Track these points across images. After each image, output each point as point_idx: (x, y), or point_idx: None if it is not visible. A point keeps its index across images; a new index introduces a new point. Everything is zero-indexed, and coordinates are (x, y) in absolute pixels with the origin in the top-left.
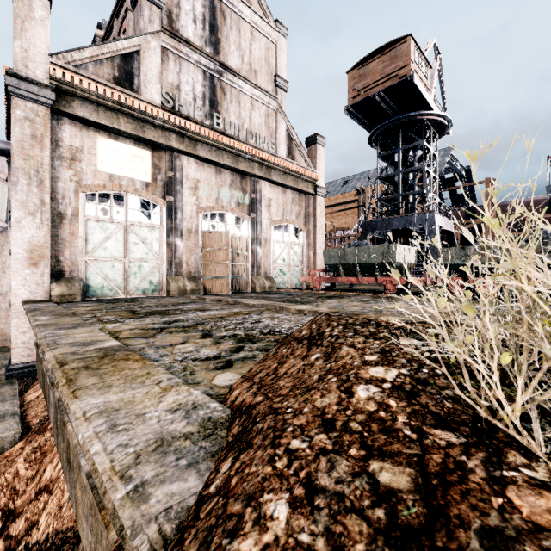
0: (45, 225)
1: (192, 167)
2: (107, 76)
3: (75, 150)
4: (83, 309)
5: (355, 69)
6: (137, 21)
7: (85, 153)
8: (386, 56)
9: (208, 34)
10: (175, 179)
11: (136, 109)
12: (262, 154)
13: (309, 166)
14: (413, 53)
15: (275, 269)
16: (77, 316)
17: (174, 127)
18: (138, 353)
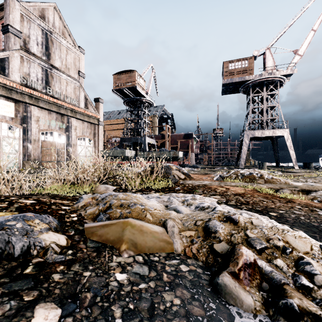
0: None
1: (36, 111)
2: None
3: None
4: None
5: (116, 75)
6: (6, 42)
7: None
8: (128, 75)
9: (44, 51)
10: (27, 116)
11: (8, 85)
12: (72, 106)
13: (96, 112)
14: (137, 77)
15: (79, 158)
16: None
17: (27, 93)
18: None
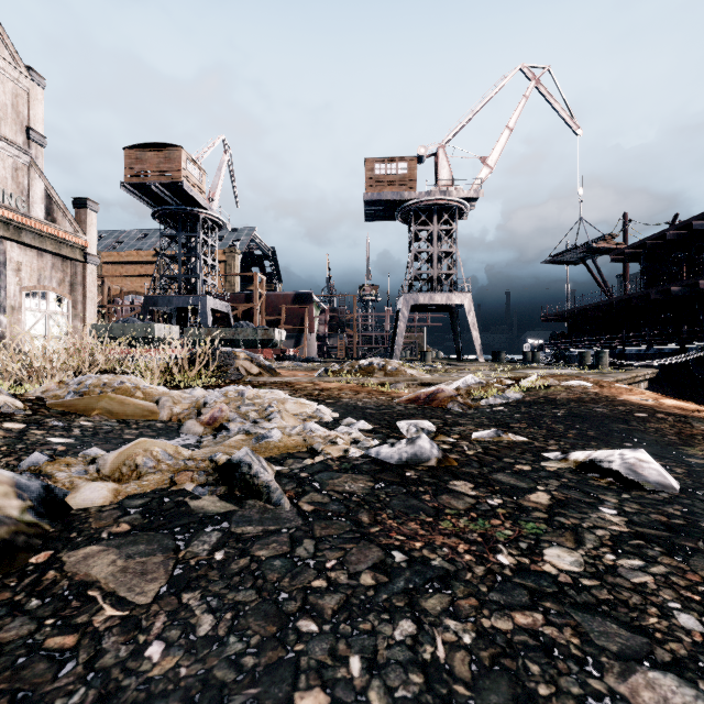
0: None
1: None
2: None
3: None
4: None
5: (132, 149)
6: None
7: None
8: (162, 154)
9: None
10: None
11: None
12: (8, 213)
13: (77, 231)
14: (185, 162)
15: (28, 341)
16: None
17: None
18: None
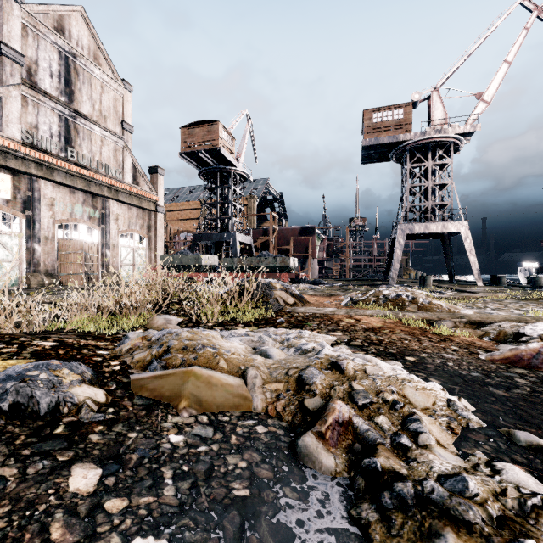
0: None
1: (49, 189)
2: None
3: None
4: None
5: (186, 128)
6: None
7: None
8: (206, 128)
9: (64, 87)
10: (33, 198)
11: (0, 145)
12: (111, 181)
13: (151, 190)
14: (222, 132)
15: (123, 268)
16: None
17: (34, 159)
18: None
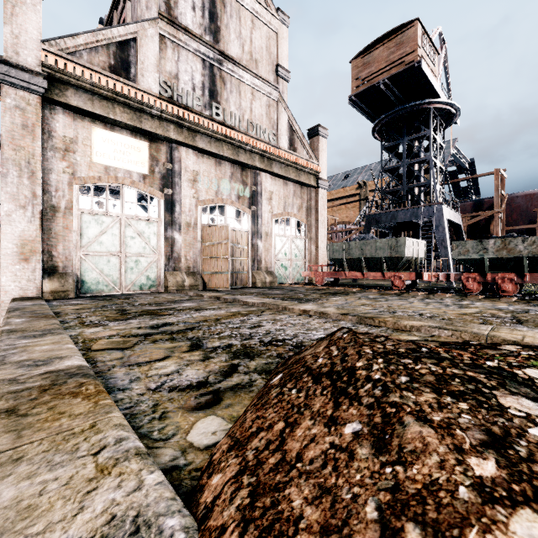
0: (36, 219)
1: (191, 159)
2: (102, 64)
3: (69, 140)
4: (70, 308)
5: (358, 57)
6: (134, 8)
7: (80, 144)
8: (392, 42)
9: (208, 22)
10: (173, 171)
11: (132, 98)
12: (263, 145)
13: (311, 158)
14: (421, 38)
15: (277, 264)
16: (59, 317)
17: (172, 118)
18: (103, 375)
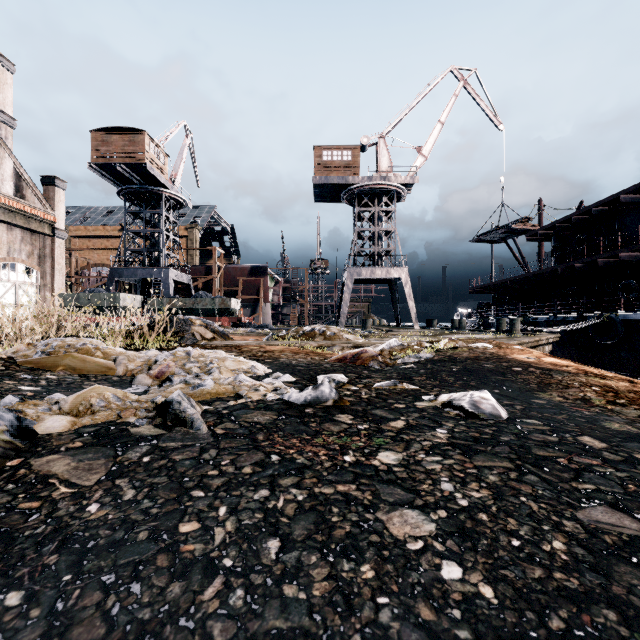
0: None
1: None
2: None
3: None
4: None
5: (98, 132)
6: None
7: None
8: (127, 137)
9: None
10: None
11: None
12: None
13: (45, 207)
14: (149, 145)
15: None
16: None
17: None
18: None
